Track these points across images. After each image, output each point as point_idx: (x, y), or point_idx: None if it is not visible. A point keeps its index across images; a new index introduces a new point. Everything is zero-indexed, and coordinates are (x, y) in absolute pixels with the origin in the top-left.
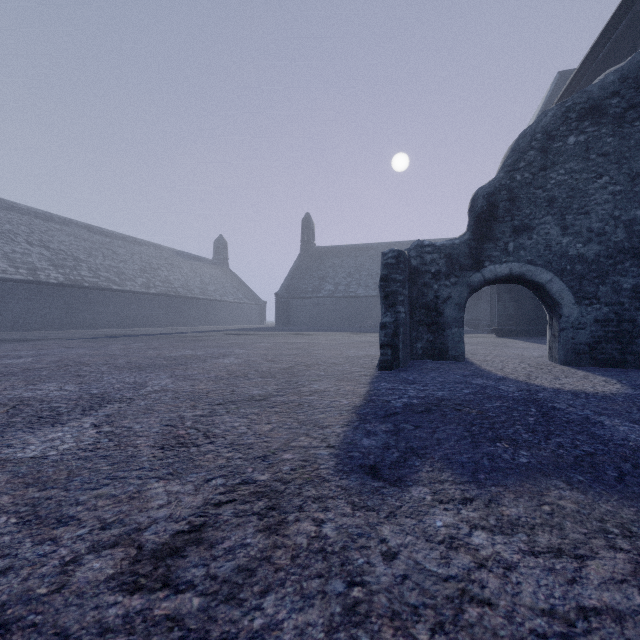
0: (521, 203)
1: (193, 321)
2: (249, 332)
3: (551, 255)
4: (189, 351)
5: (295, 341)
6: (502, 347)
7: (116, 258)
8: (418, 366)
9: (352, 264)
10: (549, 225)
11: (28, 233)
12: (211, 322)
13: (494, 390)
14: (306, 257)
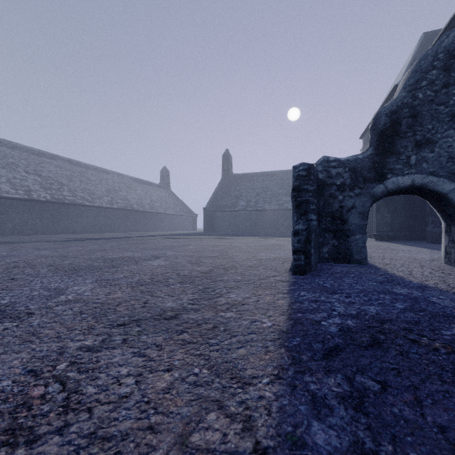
0: (423, 119)
1: (144, 228)
2: (183, 236)
3: (454, 166)
4: (129, 253)
5: (217, 244)
6: (389, 250)
7: (89, 183)
8: (328, 270)
9: (260, 186)
10: (451, 138)
11: (26, 165)
12: (157, 229)
13: (430, 304)
14: (226, 181)
